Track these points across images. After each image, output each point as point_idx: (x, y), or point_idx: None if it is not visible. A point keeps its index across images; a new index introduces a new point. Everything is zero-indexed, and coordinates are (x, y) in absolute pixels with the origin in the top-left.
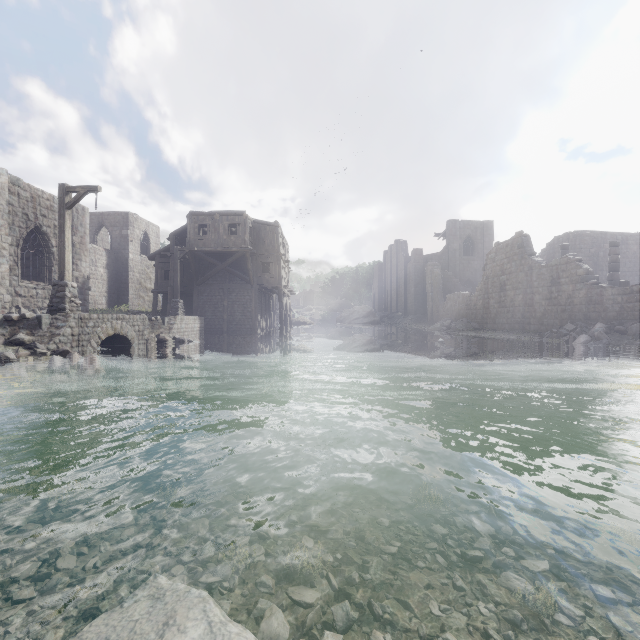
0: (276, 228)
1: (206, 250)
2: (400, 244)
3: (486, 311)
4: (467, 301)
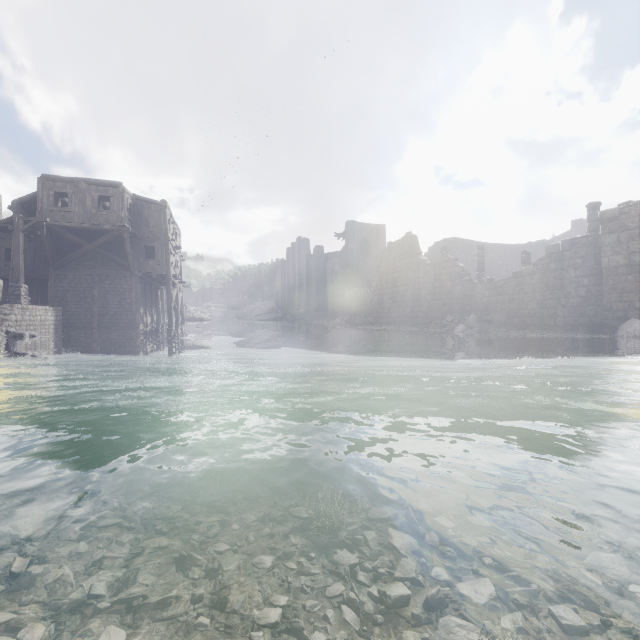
0: (163, 208)
1: (66, 225)
2: (303, 241)
3: (381, 306)
4: (364, 297)
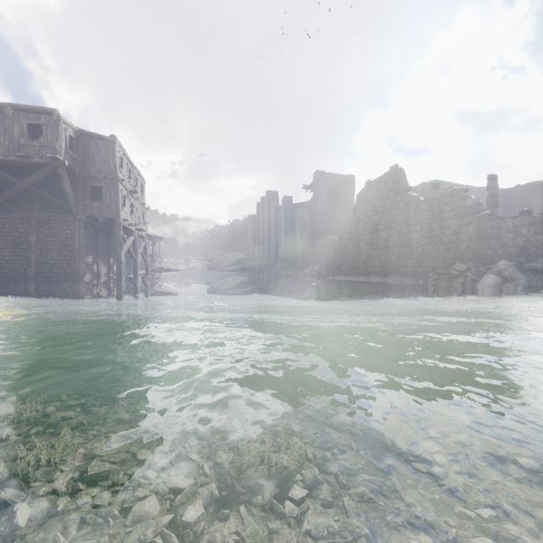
0: (112, 144)
1: None
2: (271, 194)
3: (357, 254)
4: (337, 245)
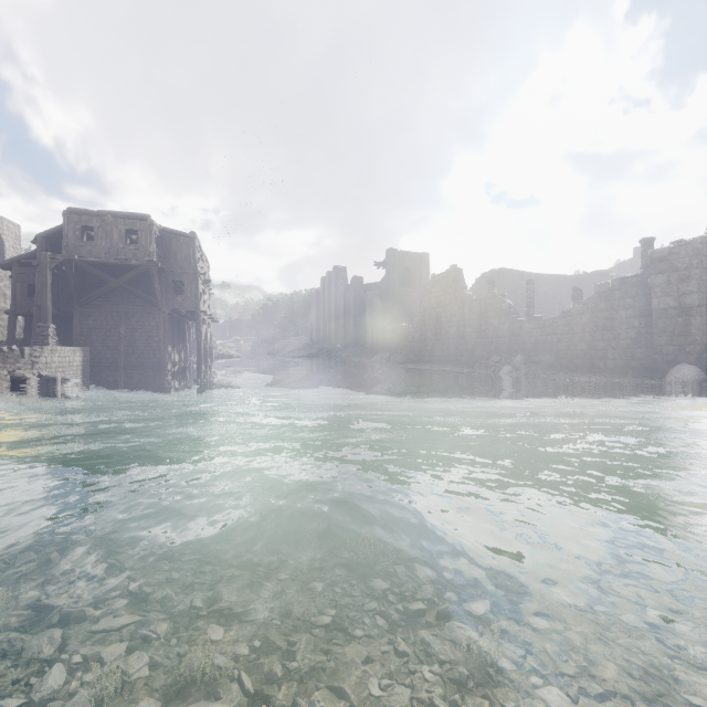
0: (193, 240)
1: (93, 260)
2: (339, 271)
3: (423, 343)
4: (406, 333)
